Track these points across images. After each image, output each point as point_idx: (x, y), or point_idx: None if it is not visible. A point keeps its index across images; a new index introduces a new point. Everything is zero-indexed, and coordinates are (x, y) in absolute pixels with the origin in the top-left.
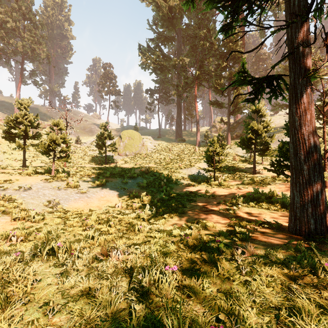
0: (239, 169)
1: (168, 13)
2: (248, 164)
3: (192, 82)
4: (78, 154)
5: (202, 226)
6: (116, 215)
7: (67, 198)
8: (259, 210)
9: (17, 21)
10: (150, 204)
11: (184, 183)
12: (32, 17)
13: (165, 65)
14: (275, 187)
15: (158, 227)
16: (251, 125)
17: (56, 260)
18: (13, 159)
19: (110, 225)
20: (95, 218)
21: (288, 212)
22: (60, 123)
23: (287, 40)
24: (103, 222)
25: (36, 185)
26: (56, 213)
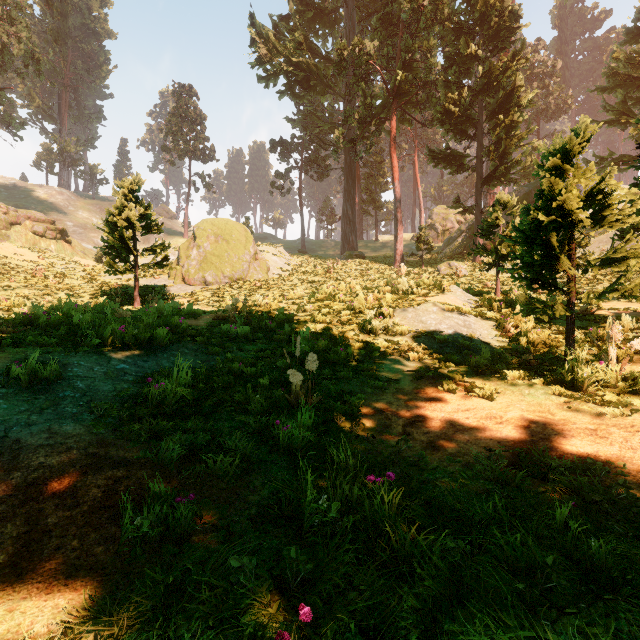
0: (597, 315)
1: None
2: None
3: (383, 111)
4: (68, 280)
5: None
6: None
7: None
8: None
9: None
10: None
11: (412, 375)
12: None
13: (317, 69)
14: None
15: None
16: None
17: None
18: None
19: None
20: None
21: None
22: None
23: None
24: None
25: None
26: None
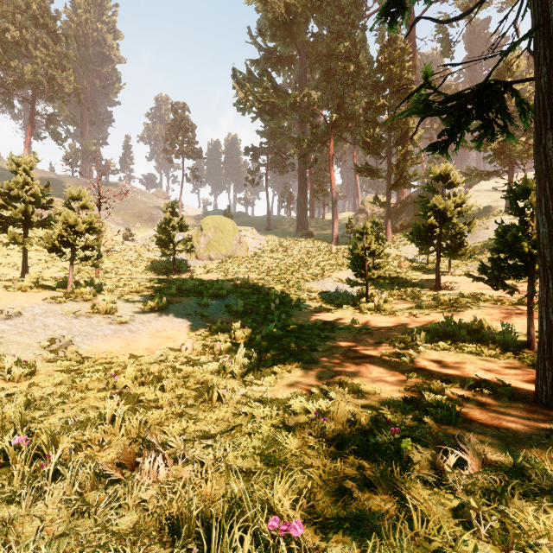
0: (409, 283)
1: (284, 15)
2: (424, 273)
3: (325, 134)
4: (126, 257)
5: (352, 390)
6: (179, 366)
7: (90, 332)
8: (459, 357)
9: (23, 30)
10: (248, 344)
11: (312, 307)
12: (49, 23)
13: (279, 105)
14: (481, 314)
15: (261, 392)
16: (433, 202)
17: (9, 479)
18: (10, 265)
19: (164, 387)
20: (133, 372)
21: (519, 360)
22: (83, 195)
23: (531, 1)
24: (149, 380)
25: (31, 308)
26: (61, 363)
